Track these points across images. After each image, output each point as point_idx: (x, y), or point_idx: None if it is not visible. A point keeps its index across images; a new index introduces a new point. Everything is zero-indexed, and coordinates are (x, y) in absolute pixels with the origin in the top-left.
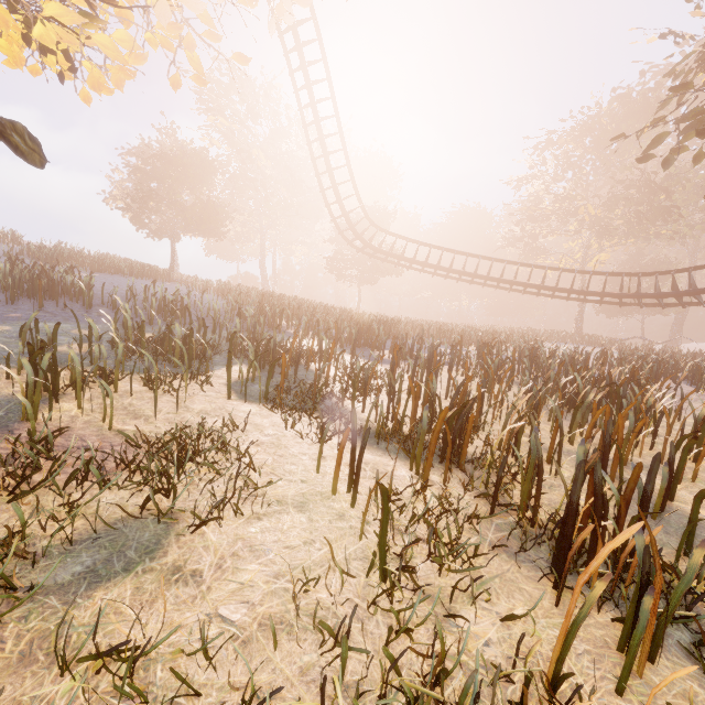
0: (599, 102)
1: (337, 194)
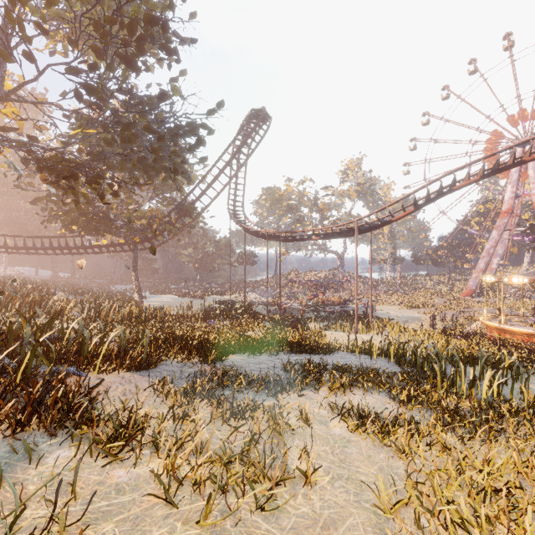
0: None
1: None
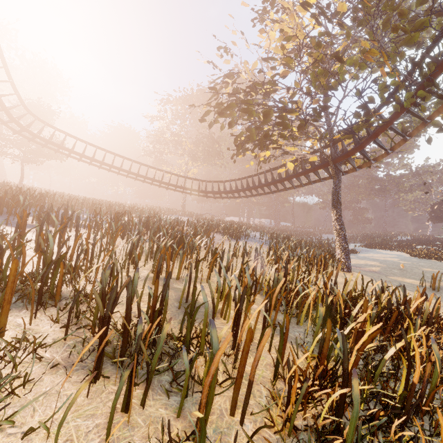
0: (192, 89)
1: None
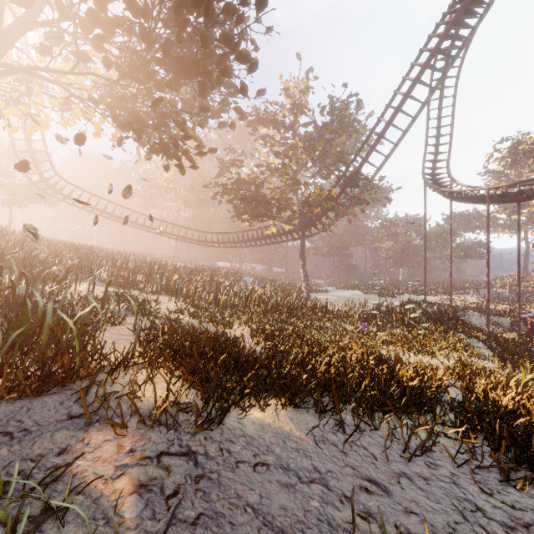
0: None
1: (31, 147)
